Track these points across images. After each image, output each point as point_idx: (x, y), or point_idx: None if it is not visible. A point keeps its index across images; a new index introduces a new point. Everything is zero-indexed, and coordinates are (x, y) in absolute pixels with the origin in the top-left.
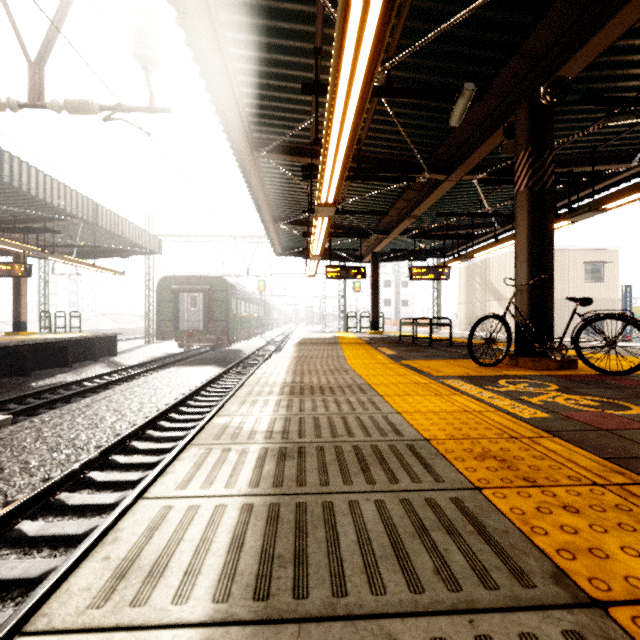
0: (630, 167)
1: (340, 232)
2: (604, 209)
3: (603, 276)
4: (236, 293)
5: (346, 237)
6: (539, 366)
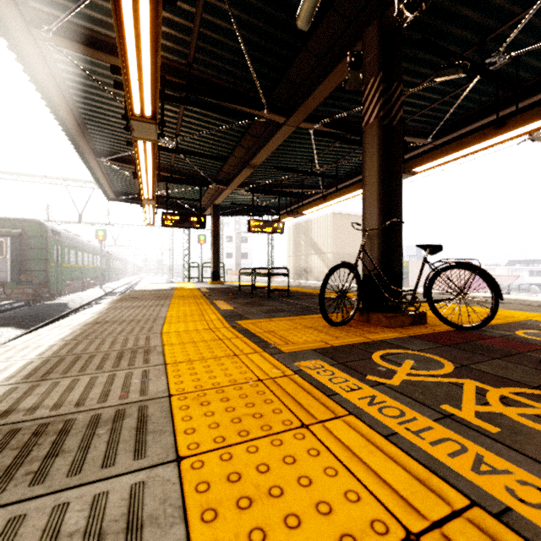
0: (425, 143)
1: (178, 177)
2: (414, 172)
3: None
4: (61, 240)
5: (185, 184)
6: (395, 323)
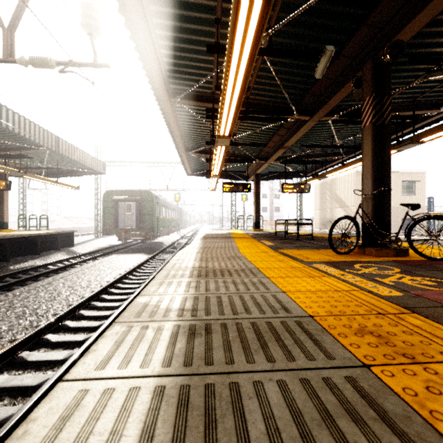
0: (439, 112)
1: (233, 158)
2: (422, 141)
3: (415, 191)
4: (159, 202)
5: (237, 162)
6: (381, 254)
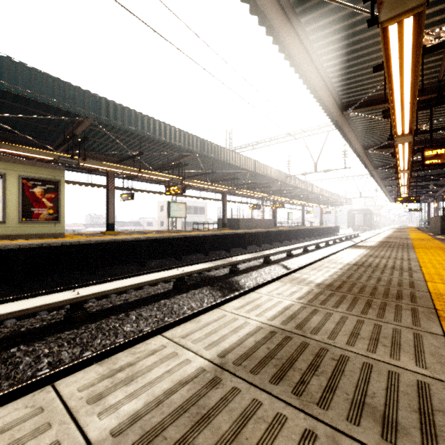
0: None
1: None
2: None
3: None
4: (373, 213)
5: None
6: None
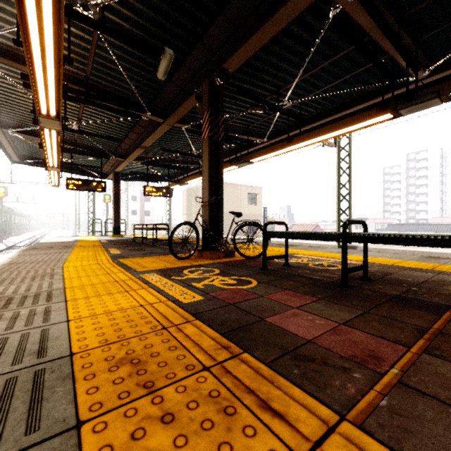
0: (264, 141)
1: (81, 150)
2: (252, 162)
3: (256, 201)
4: None
5: (87, 155)
6: (214, 256)
